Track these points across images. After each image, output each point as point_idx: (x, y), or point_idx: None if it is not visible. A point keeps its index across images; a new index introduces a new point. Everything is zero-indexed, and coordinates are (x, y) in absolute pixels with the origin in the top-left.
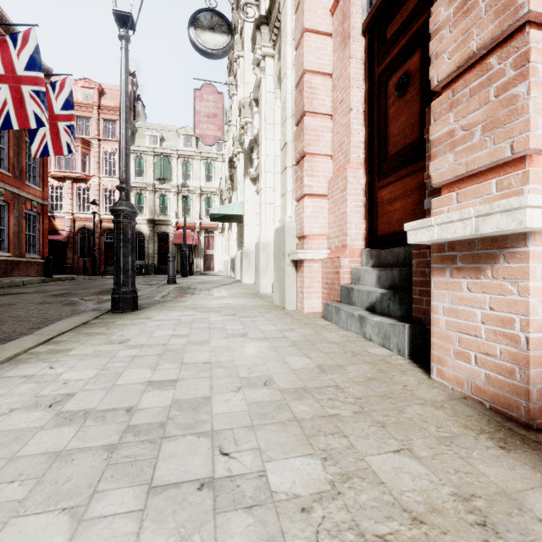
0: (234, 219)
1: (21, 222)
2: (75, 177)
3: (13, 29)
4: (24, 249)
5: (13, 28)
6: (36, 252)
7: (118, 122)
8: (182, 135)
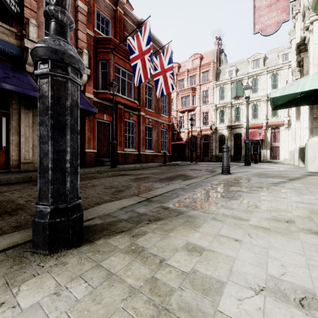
0: (304, 102)
1: (159, 135)
2: (189, 109)
3: (155, 38)
4: (160, 148)
5: (155, 38)
6: (166, 150)
7: (210, 70)
8: (251, 62)
